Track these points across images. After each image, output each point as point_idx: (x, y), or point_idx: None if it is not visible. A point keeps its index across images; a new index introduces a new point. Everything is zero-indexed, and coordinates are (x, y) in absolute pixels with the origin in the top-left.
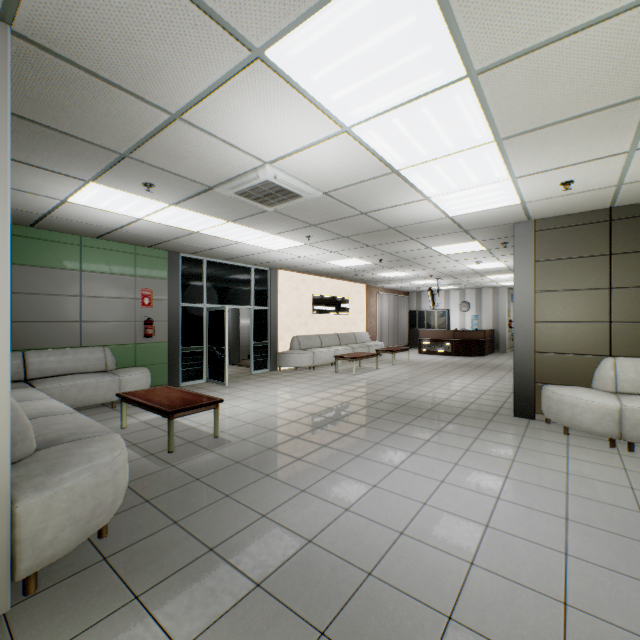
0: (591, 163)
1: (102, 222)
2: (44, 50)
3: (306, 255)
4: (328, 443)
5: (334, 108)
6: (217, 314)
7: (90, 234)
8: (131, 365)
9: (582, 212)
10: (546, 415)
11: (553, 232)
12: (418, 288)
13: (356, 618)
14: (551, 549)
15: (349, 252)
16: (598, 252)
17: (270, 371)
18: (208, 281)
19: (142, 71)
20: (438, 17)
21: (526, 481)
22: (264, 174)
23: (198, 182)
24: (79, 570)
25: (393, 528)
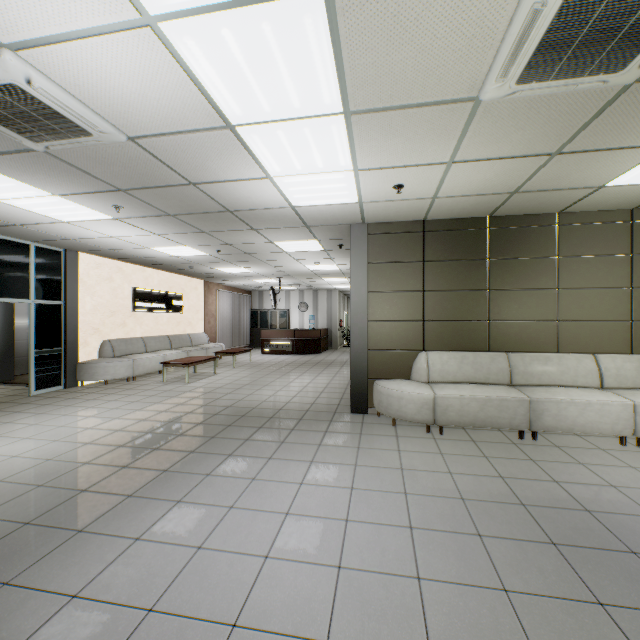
0: (420, 168)
1: None
2: None
3: (119, 235)
4: (137, 490)
5: None
6: None
7: None
8: None
9: (404, 221)
10: (378, 409)
11: (382, 237)
12: (261, 287)
13: None
14: (405, 577)
15: (179, 237)
16: (415, 258)
17: (65, 388)
18: None
19: None
20: None
21: (370, 488)
22: (3, 68)
23: None
24: None
25: (222, 621)
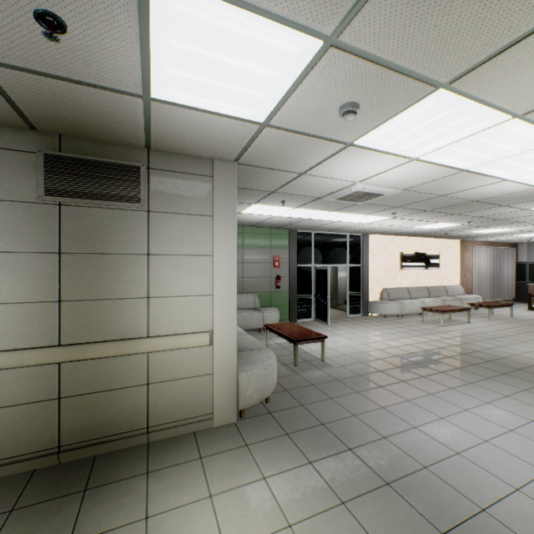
0: None
1: (255, 219)
2: (247, 165)
3: (392, 224)
4: (406, 380)
5: (402, 152)
6: (321, 272)
7: (247, 225)
8: (268, 305)
9: None
10: None
11: None
12: (527, 240)
13: (410, 485)
14: None
15: (434, 219)
16: None
17: (362, 316)
18: (315, 248)
19: (287, 162)
20: (472, 104)
21: None
22: (355, 188)
23: (312, 196)
24: (259, 414)
25: (451, 448)
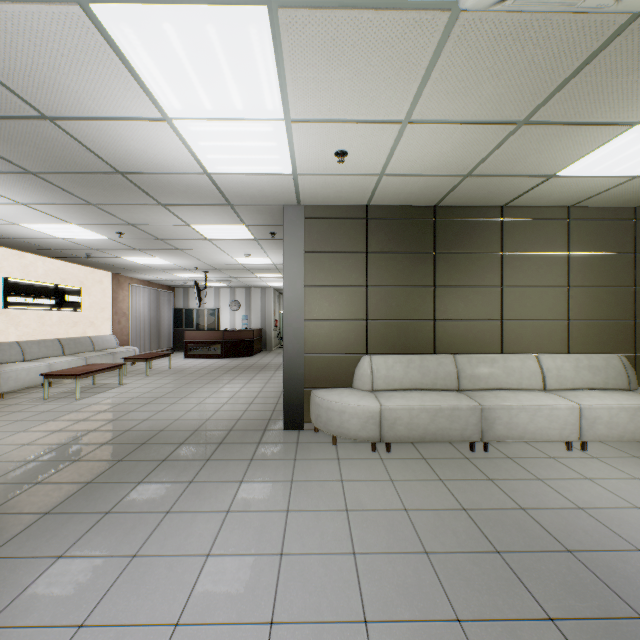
0: (369, 127)
1: None
2: None
3: None
4: None
5: None
6: None
7: None
8: None
9: (345, 206)
10: (316, 425)
11: (321, 222)
12: (185, 283)
13: None
14: None
15: (58, 210)
16: (358, 249)
17: None
18: None
19: None
20: None
21: (307, 551)
22: None
23: None
24: None
25: None
